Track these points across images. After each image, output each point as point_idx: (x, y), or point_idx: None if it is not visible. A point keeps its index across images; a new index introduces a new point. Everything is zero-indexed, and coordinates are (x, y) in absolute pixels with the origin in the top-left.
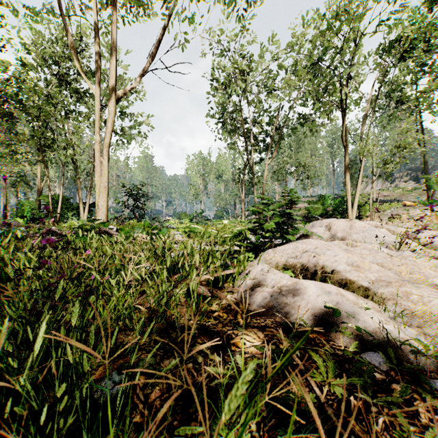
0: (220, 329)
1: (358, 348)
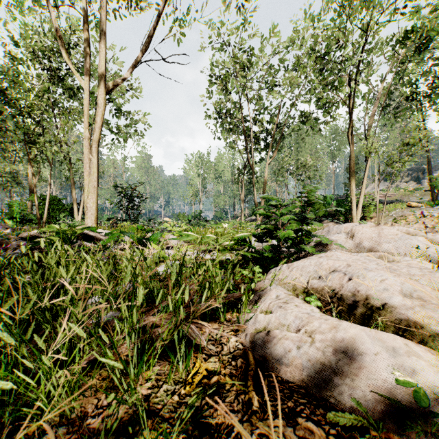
0: (220, 420)
1: None
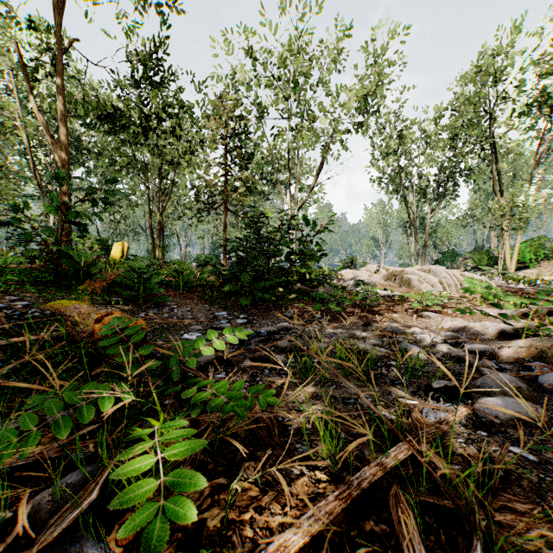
0: None
1: None
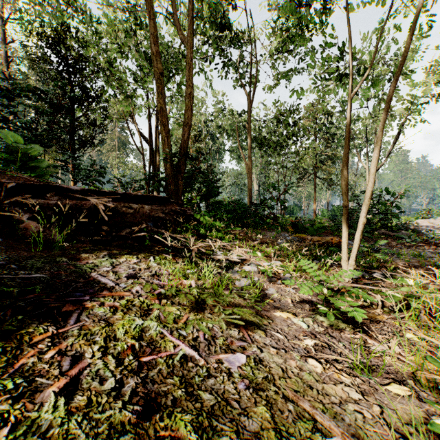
0: None
1: None
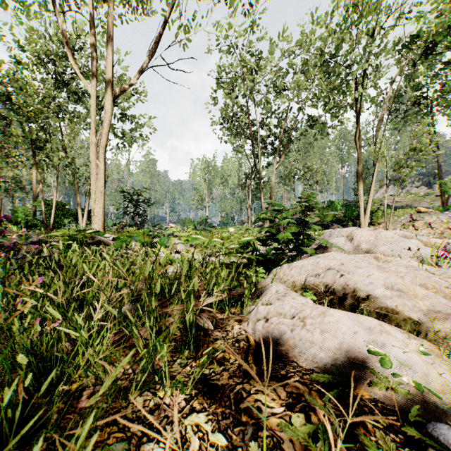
0: (225, 382)
1: (419, 415)
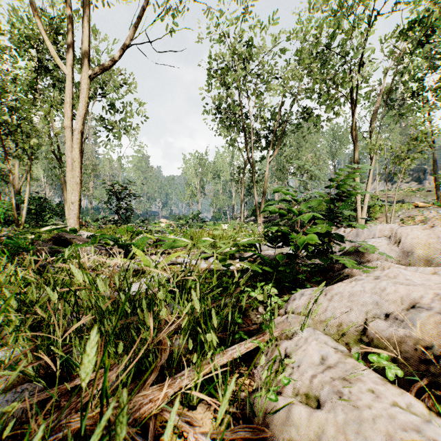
0: None
1: None
